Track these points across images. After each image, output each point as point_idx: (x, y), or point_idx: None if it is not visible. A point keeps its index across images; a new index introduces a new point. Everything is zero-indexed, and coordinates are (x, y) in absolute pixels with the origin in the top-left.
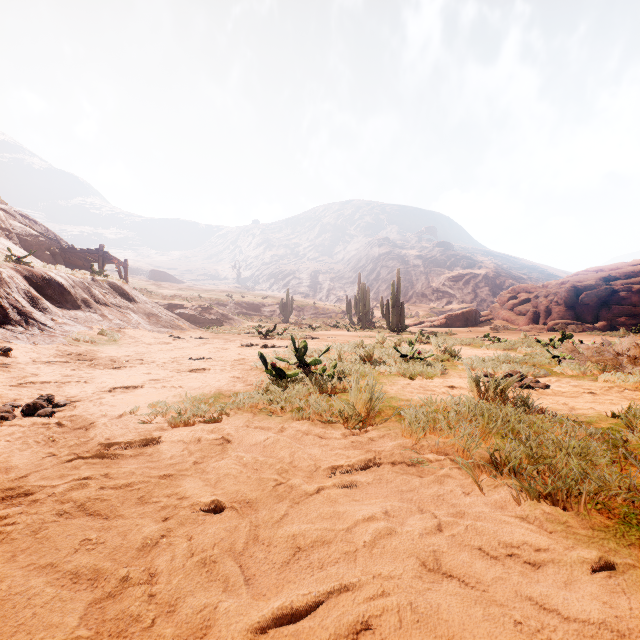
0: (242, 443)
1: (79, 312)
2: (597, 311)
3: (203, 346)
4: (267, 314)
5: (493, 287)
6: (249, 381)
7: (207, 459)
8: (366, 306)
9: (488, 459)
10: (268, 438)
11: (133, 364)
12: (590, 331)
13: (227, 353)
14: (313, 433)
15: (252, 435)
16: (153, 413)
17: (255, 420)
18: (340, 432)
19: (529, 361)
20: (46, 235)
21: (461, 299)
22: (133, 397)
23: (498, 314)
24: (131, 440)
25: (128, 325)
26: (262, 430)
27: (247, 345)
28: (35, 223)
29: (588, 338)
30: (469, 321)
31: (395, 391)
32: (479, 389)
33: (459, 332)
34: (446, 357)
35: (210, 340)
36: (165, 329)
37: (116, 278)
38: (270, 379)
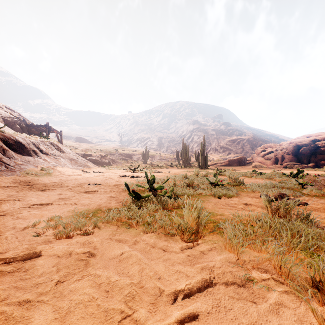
0: (103, 256)
1: (31, 158)
2: (309, 157)
3: (99, 176)
4: (135, 159)
5: (252, 145)
6: (119, 199)
7: (70, 276)
8: (187, 155)
9: (305, 278)
10: (123, 252)
11: (54, 188)
12: (306, 168)
13: (111, 181)
14: (158, 246)
15: (112, 248)
16: (47, 227)
17: (117, 232)
18: (178, 245)
19: (285, 186)
20: (18, 117)
21: (235, 151)
22: (41, 212)
23: (256, 159)
24: (15, 255)
25: (59, 165)
26: (120, 243)
27: (123, 176)
28: (13, 111)
29: (308, 172)
30: (241, 163)
31: (211, 207)
32: (271, 208)
33: (236, 169)
34: (236, 183)
35: (103, 173)
36: (80, 167)
37: (54, 140)
38: (132, 199)
